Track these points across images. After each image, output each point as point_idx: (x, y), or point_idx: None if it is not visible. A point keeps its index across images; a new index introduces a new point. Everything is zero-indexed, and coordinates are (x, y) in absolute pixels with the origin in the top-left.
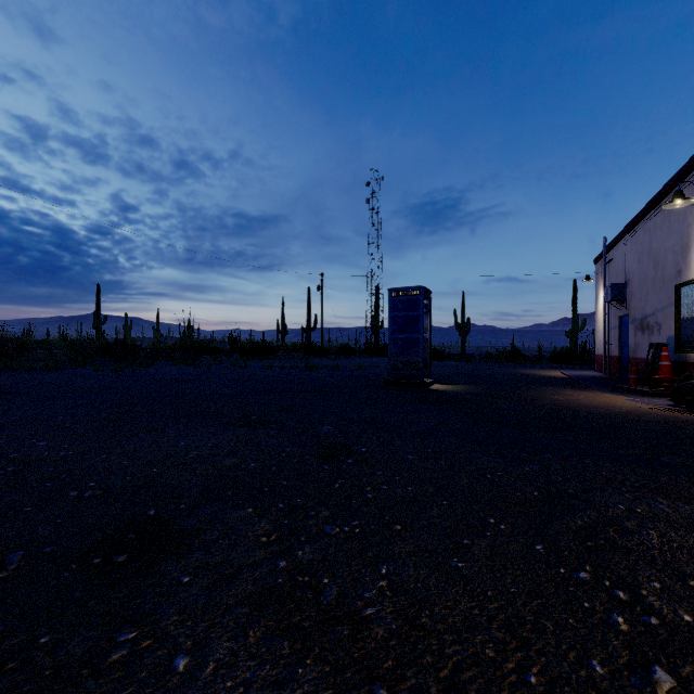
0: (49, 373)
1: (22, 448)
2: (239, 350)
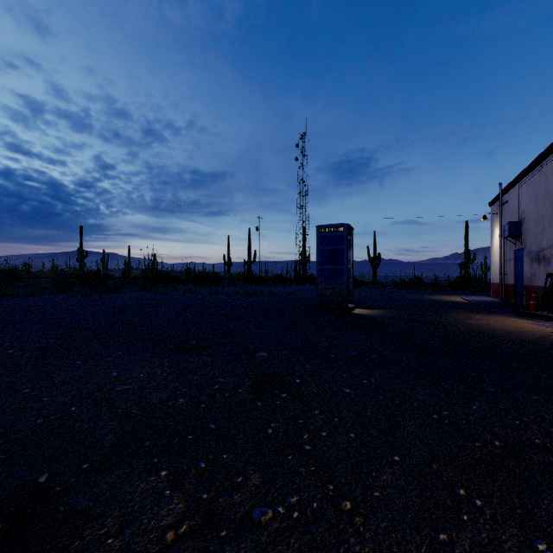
0: (28, 298)
1: None
2: (191, 279)
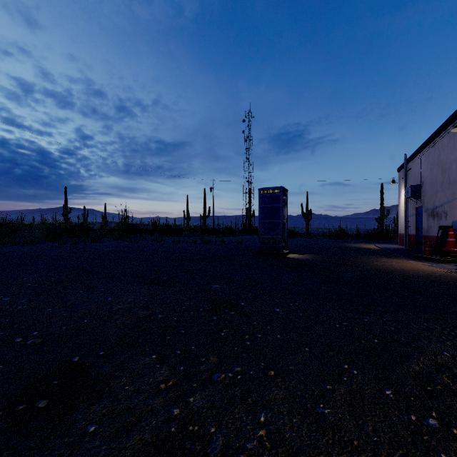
0: (28, 246)
1: None
2: (158, 230)
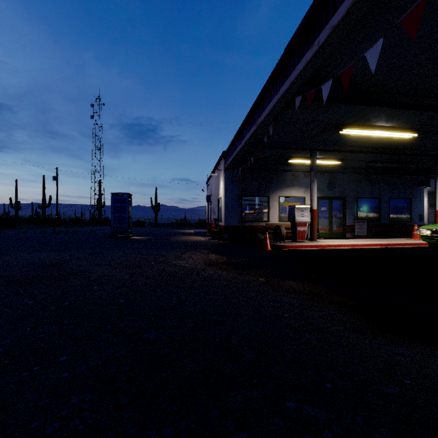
0: None
1: None
2: None
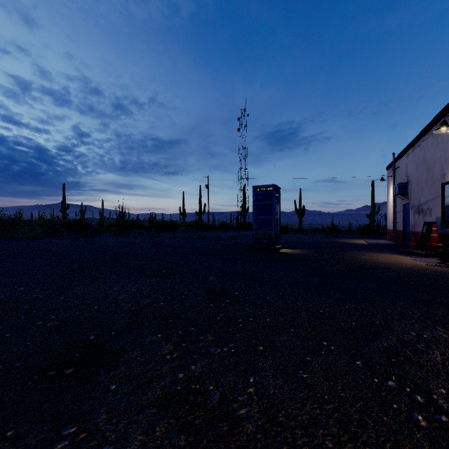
0: (30, 241)
1: (7, 292)
2: (154, 226)
